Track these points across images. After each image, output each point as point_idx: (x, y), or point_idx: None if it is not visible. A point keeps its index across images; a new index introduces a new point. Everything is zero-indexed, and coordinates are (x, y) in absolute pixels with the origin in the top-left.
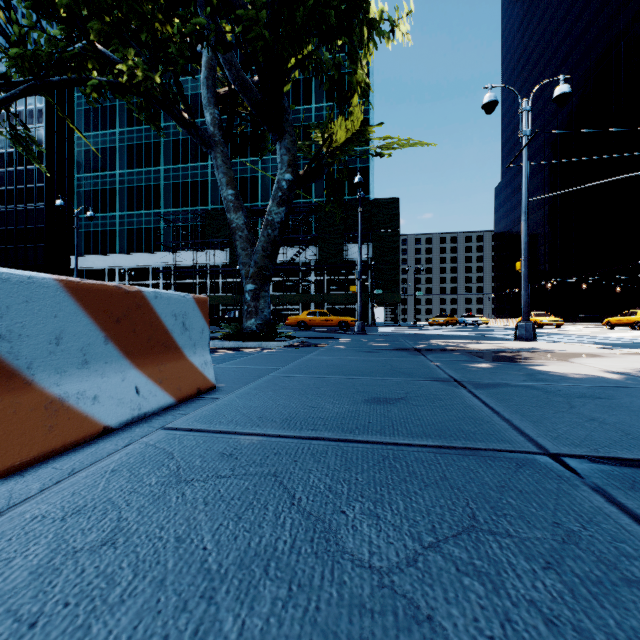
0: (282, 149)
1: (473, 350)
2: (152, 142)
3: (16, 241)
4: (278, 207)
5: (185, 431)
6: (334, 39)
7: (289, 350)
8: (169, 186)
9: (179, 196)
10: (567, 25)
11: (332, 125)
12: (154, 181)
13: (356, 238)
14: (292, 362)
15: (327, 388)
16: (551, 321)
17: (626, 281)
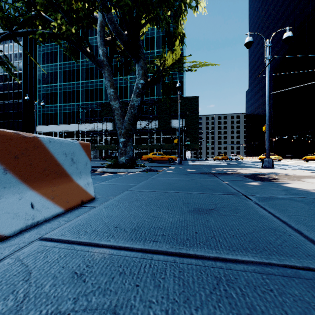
0: (139, 67)
1: (243, 174)
2: (75, 69)
3: (8, 118)
4: (136, 98)
5: (55, 242)
6: (166, 1)
7: (142, 173)
8: (84, 91)
9: (89, 96)
10: (282, 10)
11: (165, 55)
12: (76, 88)
13: (177, 116)
14: (143, 181)
15: (163, 200)
16: (276, 158)
17: (313, 138)
